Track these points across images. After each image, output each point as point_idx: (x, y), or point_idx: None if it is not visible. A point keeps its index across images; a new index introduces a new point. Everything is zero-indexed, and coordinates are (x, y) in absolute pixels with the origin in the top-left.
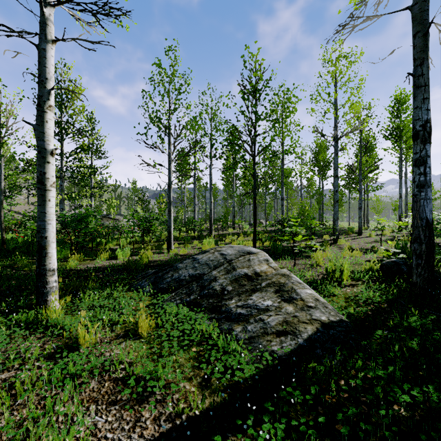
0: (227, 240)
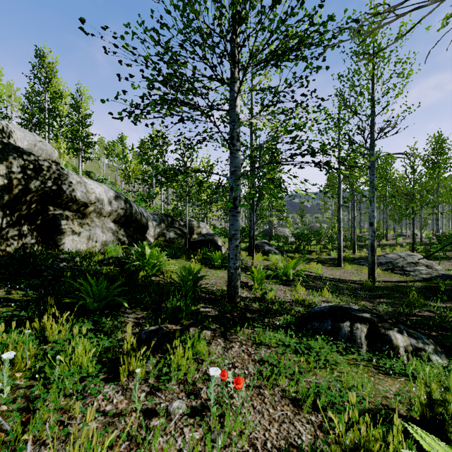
0: (387, 249)
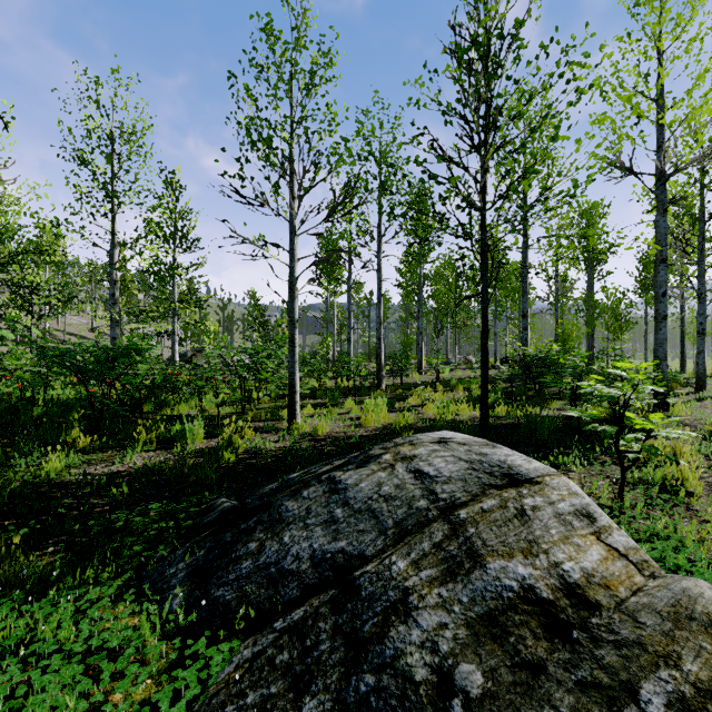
0: (411, 398)
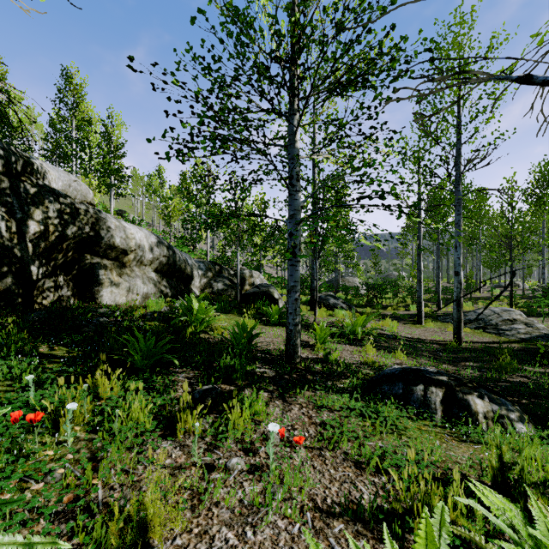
0: (479, 303)
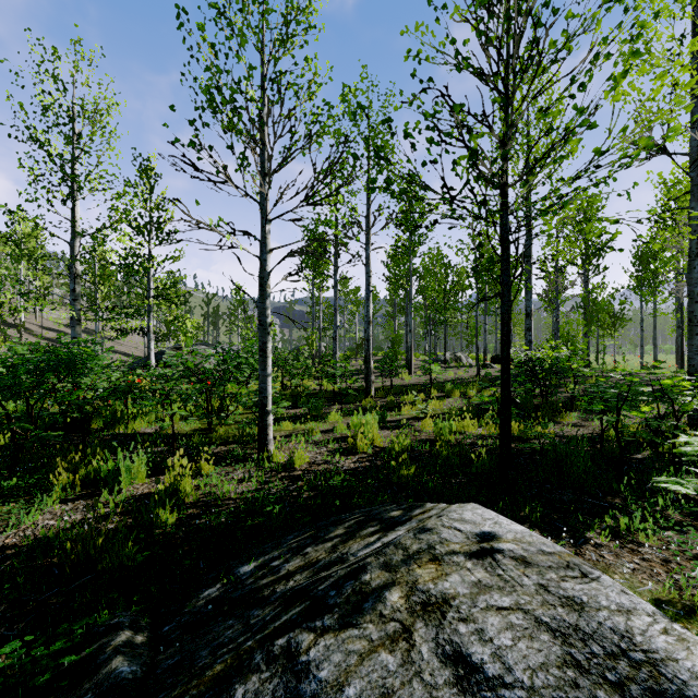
0: (405, 409)
